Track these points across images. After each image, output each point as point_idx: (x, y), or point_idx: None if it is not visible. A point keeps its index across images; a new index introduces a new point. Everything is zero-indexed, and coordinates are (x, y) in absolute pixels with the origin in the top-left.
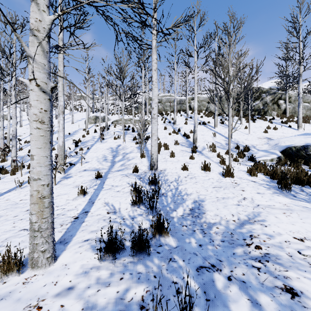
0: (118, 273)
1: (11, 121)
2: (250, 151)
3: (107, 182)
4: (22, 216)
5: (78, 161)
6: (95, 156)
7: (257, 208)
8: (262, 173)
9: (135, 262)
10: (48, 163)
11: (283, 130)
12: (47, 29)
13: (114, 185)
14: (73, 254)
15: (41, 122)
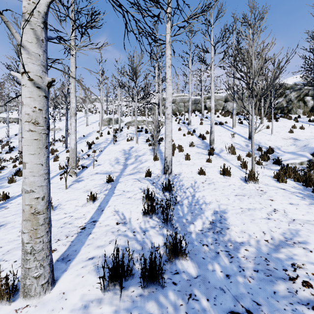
0: (124, 312)
1: None
2: (274, 153)
3: (118, 187)
4: None
5: (90, 164)
6: (107, 159)
7: (293, 224)
8: (291, 179)
9: (146, 295)
10: (44, 172)
11: (311, 130)
12: (43, 13)
13: (125, 191)
14: (74, 277)
15: (34, 123)
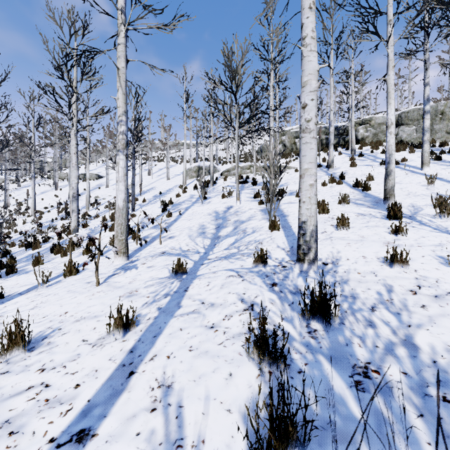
0: None
1: (98, 181)
2: None
3: (192, 290)
4: None
5: (159, 235)
6: (186, 227)
7: None
8: None
9: None
10: None
11: None
12: None
13: (206, 303)
14: None
15: None
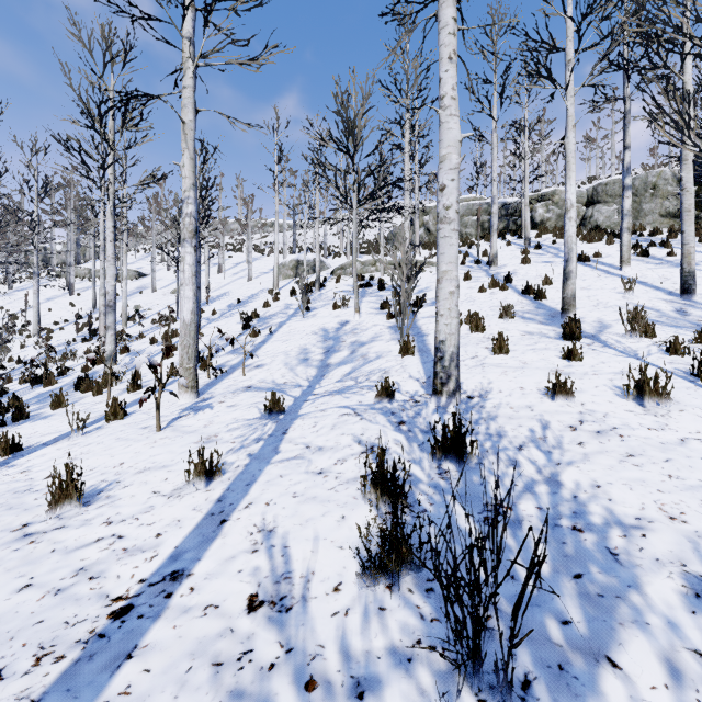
0: None
1: (139, 281)
2: None
3: (292, 433)
4: None
5: (240, 364)
6: (281, 351)
7: None
8: None
9: None
10: None
11: None
12: None
13: (312, 446)
14: None
15: None
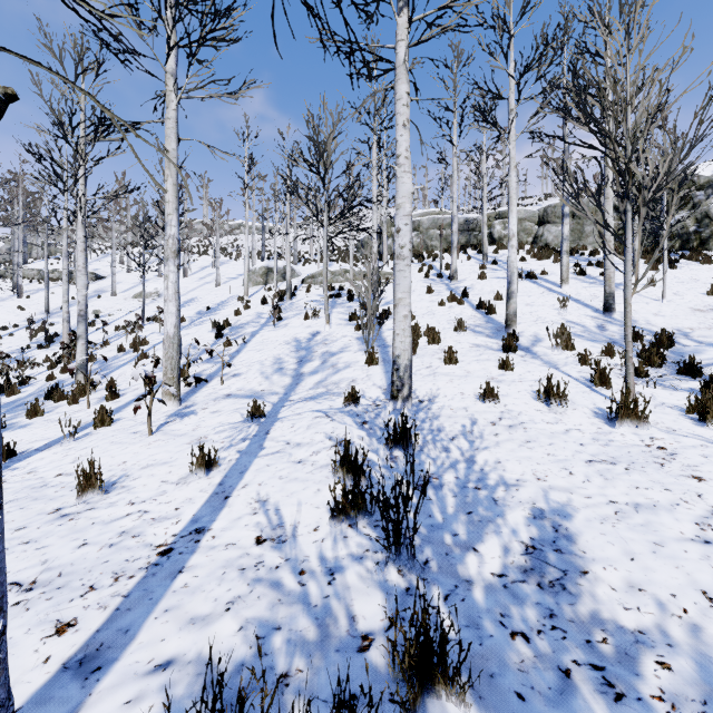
0: None
1: (96, 284)
2: (674, 346)
3: (274, 433)
4: (35, 530)
5: (217, 373)
6: (256, 361)
7: None
8: None
9: None
10: None
11: None
12: None
13: (292, 443)
14: None
15: None
